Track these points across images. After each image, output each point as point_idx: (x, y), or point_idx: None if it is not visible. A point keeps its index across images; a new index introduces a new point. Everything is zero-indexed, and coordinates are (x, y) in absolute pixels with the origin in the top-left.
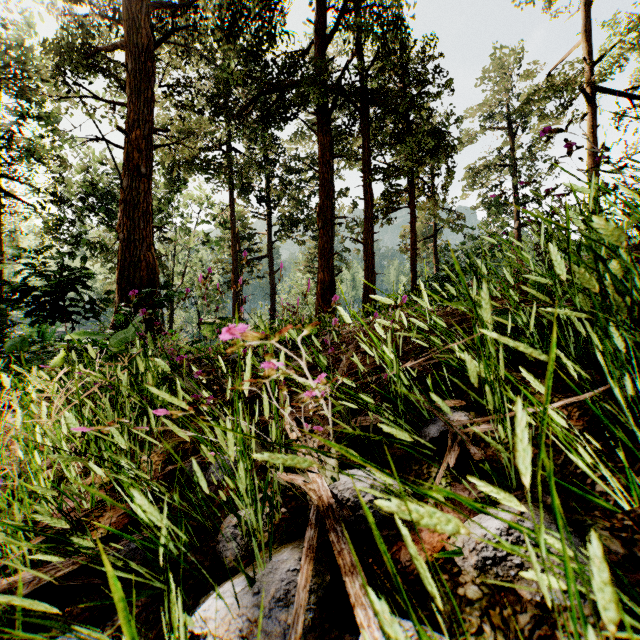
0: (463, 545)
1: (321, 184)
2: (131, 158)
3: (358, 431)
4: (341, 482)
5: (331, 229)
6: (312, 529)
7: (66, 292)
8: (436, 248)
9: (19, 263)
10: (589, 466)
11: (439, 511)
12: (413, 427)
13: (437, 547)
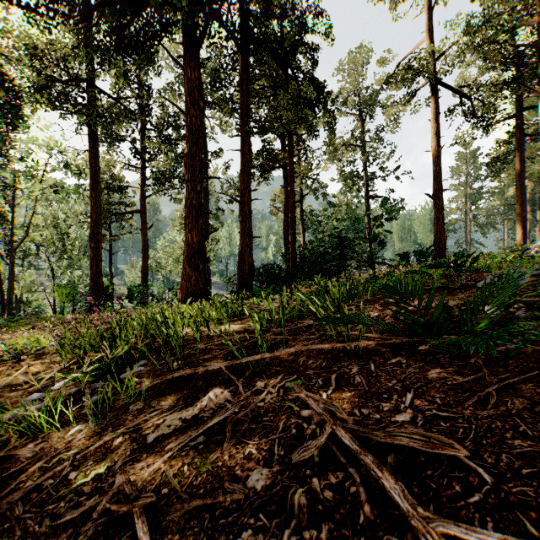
0: None
1: (188, 127)
2: None
3: None
4: None
5: (201, 182)
6: None
7: None
8: (303, 212)
9: None
10: None
11: None
12: None
13: None
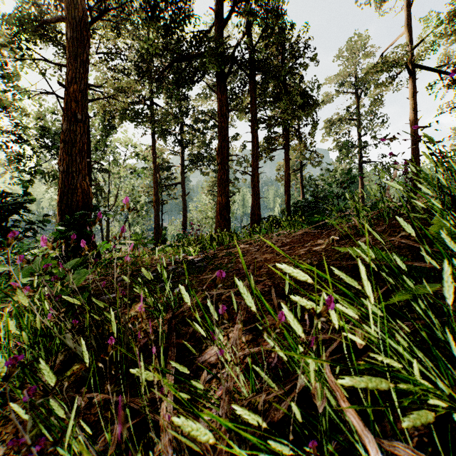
0: None
1: (219, 130)
2: (69, 107)
3: None
4: None
5: (227, 164)
6: None
7: (8, 215)
8: (302, 178)
9: None
10: None
11: None
12: None
13: None
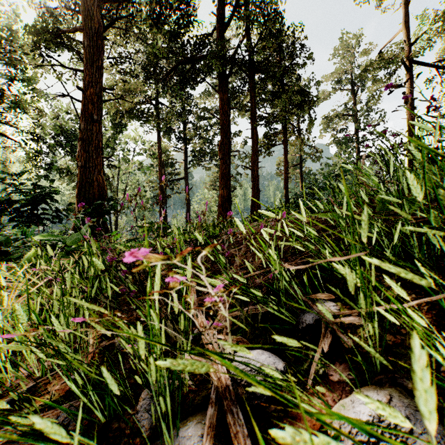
0: (340, 427)
1: (221, 127)
2: (87, 108)
3: (250, 320)
4: (236, 363)
5: (228, 159)
6: (212, 407)
7: (39, 204)
8: (302, 172)
9: (4, 183)
10: (441, 355)
11: (335, 440)
12: (292, 313)
13: (316, 424)
